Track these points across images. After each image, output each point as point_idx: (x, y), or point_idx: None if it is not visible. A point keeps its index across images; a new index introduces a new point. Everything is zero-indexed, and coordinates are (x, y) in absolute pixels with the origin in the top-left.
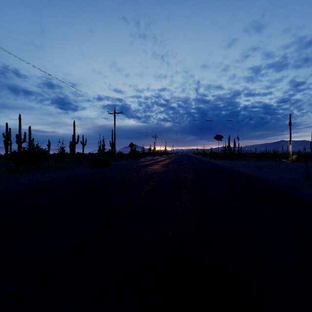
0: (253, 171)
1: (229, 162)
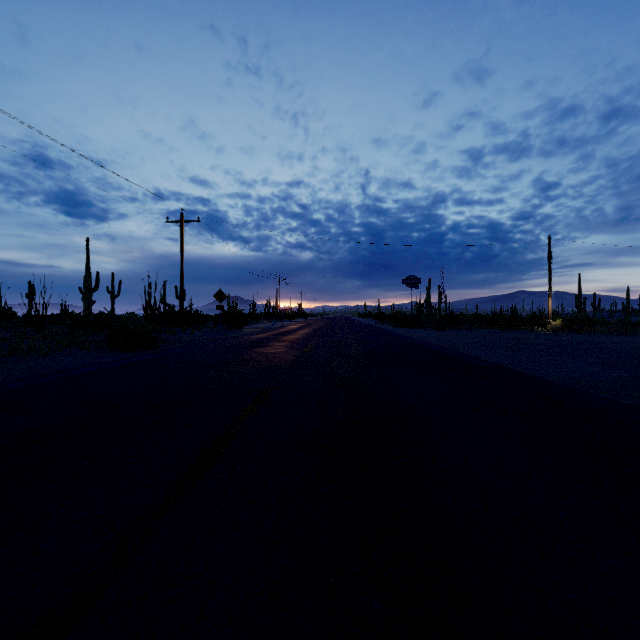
0: (505, 358)
1: (437, 334)
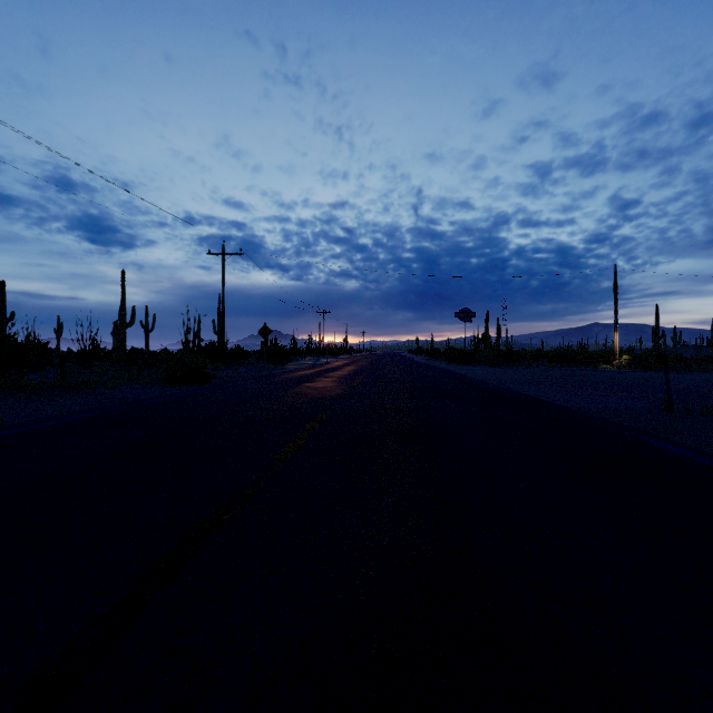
0: (546, 393)
1: (490, 371)
